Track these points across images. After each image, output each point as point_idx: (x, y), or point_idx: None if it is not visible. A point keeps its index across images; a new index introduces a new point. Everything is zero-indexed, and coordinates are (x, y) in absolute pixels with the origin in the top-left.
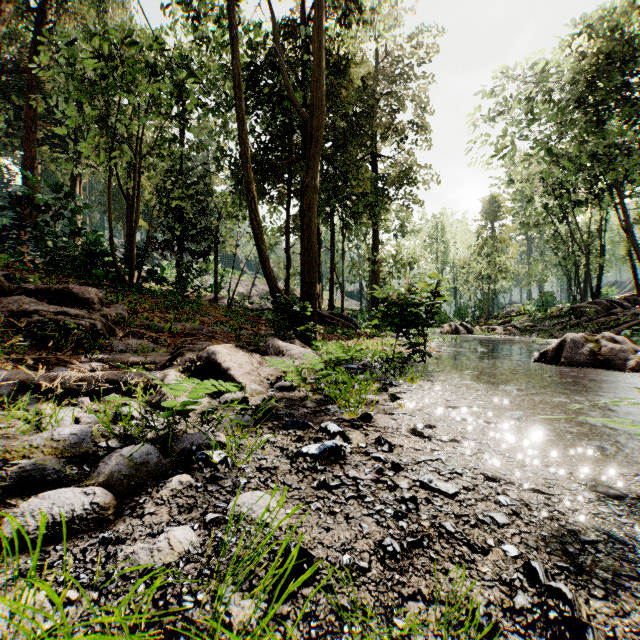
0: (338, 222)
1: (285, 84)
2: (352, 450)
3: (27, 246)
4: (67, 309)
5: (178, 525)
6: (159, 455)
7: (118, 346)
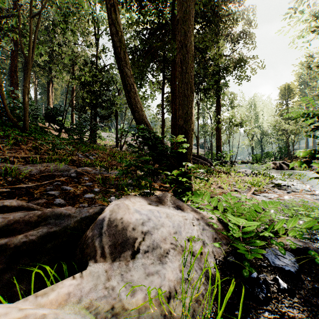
0: None
1: None
2: None
3: None
4: None
5: None
6: None
7: None
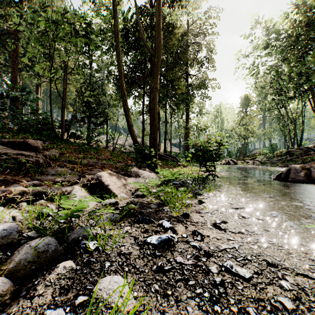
0: (168, 108)
1: (141, 36)
2: (178, 239)
3: (7, 119)
4: (23, 152)
5: (55, 307)
6: (56, 244)
7: (51, 172)
